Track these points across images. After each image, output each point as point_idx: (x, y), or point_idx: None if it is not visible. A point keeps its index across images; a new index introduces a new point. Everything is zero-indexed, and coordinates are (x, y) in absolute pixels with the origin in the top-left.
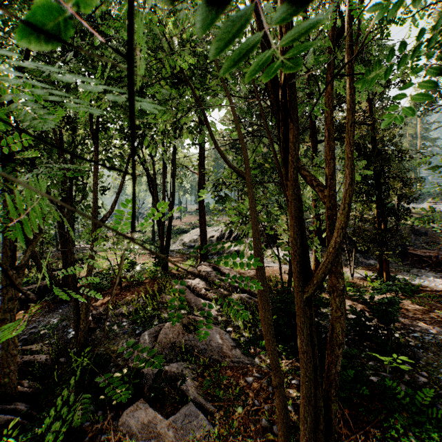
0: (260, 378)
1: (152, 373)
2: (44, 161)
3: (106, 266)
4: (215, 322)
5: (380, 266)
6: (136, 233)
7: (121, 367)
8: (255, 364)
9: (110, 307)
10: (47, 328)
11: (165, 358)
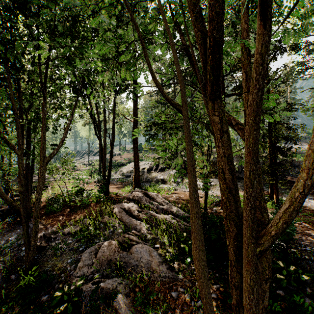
0: (184, 293)
1: (89, 290)
2: None
3: (60, 192)
4: (145, 240)
5: (271, 191)
6: (87, 165)
7: (63, 283)
8: (179, 278)
9: (60, 227)
10: (4, 247)
11: (102, 274)
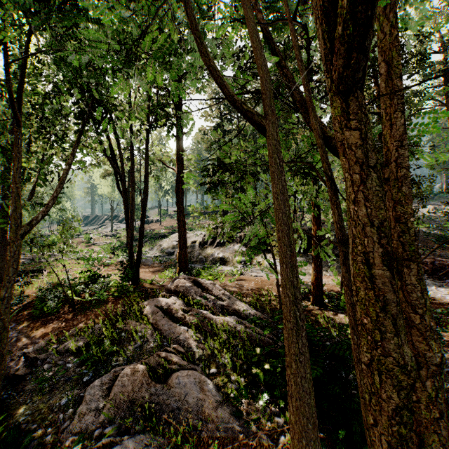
0: None
1: None
2: None
3: (61, 280)
4: (194, 361)
5: None
6: (109, 237)
7: (49, 445)
8: (251, 431)
9: (54, 340)
10: None
11: (119, 426)
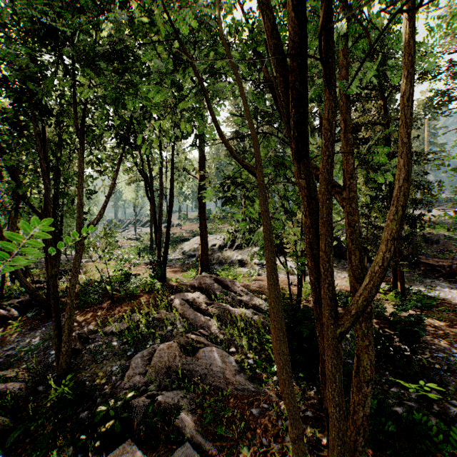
0: (268, 410)
1: (143, 405)
2: (13, 157)
3: (98, 277)
4: (217, 341)
5: (394, 277)
6: (133, 241)
7: (108, 396)
8: (262, 392)
9: (99, 325)
10: (27, 350)
11: (159, 386)
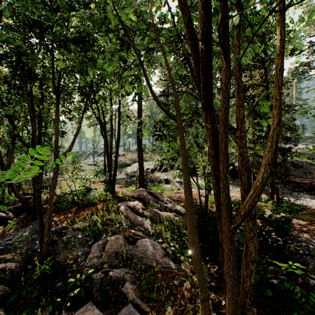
0: (185, 281)
1: (99, 278)
2: (11, 109)
3: (68, 191)
4: (150, 235)
5: (272, 190)
6: (92, 166)
7: (75, 272)
8: (181, 269)
9: (69, 223)
10: (20, 240)
11: (110, 265)
